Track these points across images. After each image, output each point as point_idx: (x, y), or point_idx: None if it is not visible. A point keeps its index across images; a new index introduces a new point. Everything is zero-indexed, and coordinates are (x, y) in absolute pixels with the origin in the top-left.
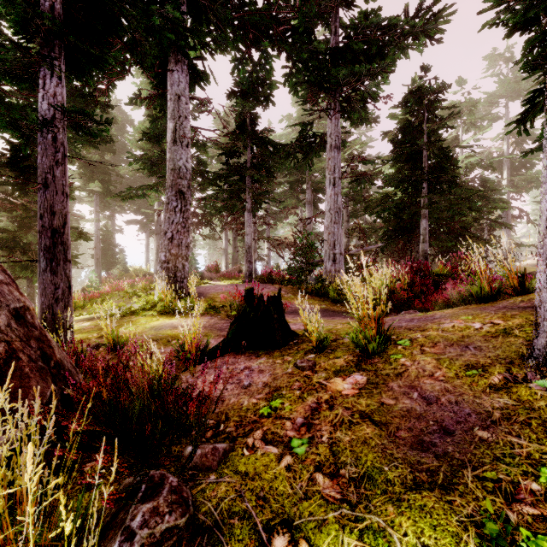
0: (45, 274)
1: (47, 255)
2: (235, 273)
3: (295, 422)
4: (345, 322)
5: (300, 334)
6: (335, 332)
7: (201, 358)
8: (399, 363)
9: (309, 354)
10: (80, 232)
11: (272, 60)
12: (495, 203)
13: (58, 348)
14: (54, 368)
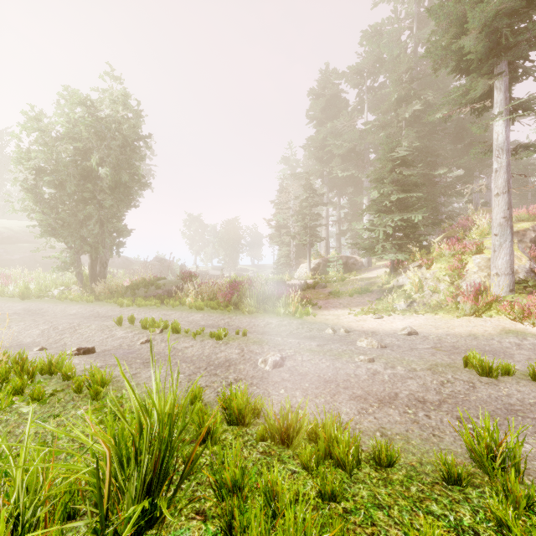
0: None
1: None
2: None
3: None
4: None
5: None
6: None
7: None
8: None
9: None
10: None
11: None
12: None
13: None
14: None
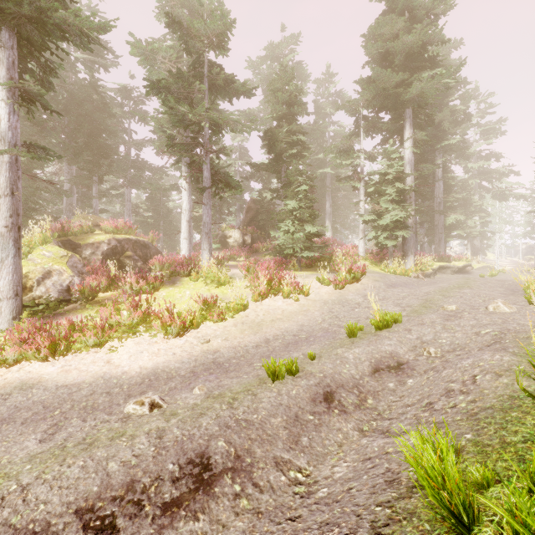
0: None
1: None
2: None
3: None
4: None
5: None
6: None
7: None
8: None
9: None
10: None
11: None
12: None
13: None
14: None
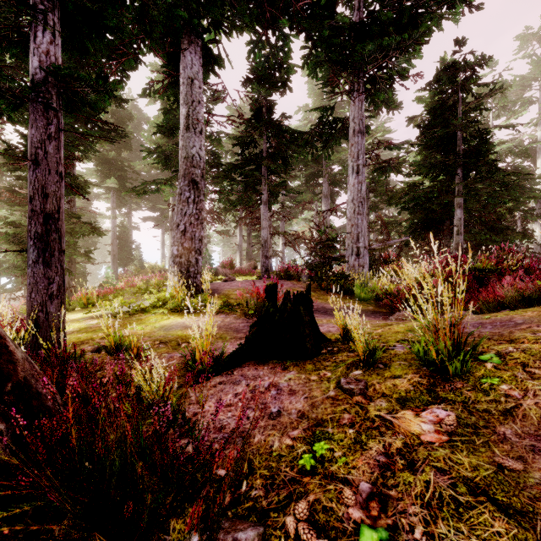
0: (35, 267)
1: (37, 245)
2: (250, 269)
3: (358, 491)
4: (383, 325)
5: (333, 339)
6: (378, 338)
7: (214, 369)
8: (500, 393)
9: (354, 369)
10: (94, 226)
11: (290, 40)
12: (532, 193)
13: (24, 362)
14: (10, 394)
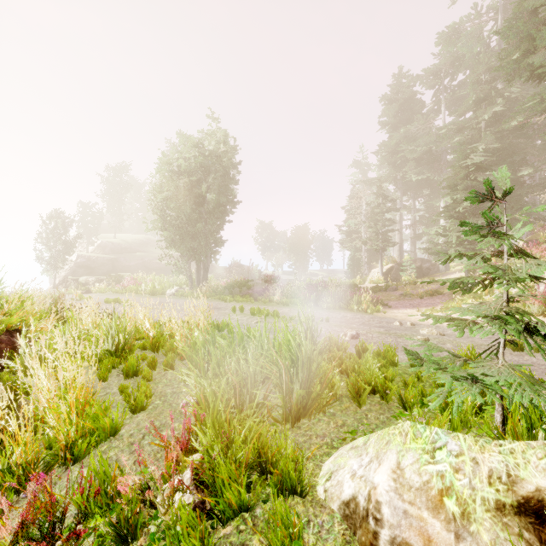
0: None
1: None
2: None
3: None
4: None
5: None
6: None
7: None
8: None
9: None
10: None
11: None
12: None
13: None
14: None
